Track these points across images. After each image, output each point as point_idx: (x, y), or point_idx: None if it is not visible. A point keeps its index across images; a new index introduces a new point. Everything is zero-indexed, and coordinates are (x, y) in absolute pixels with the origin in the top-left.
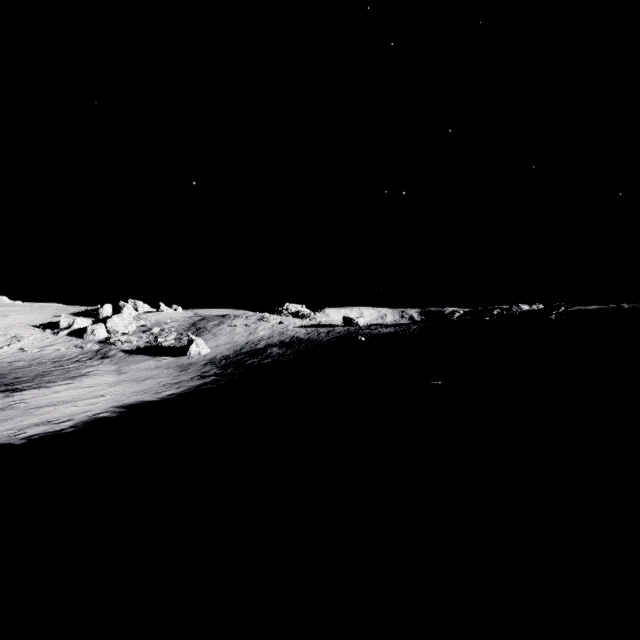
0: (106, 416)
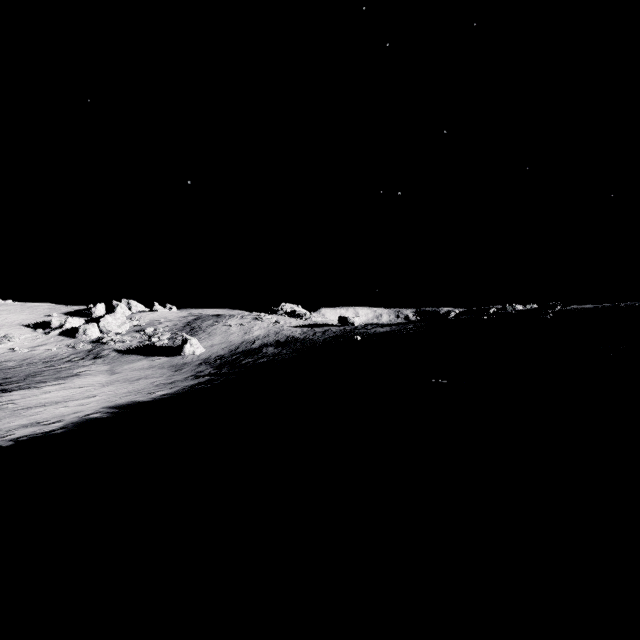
0: (97, 417)
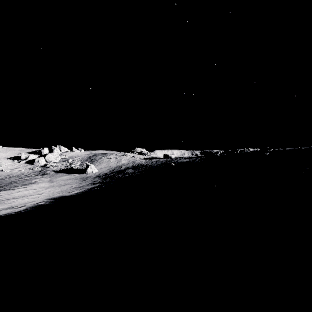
0: (43, 204)
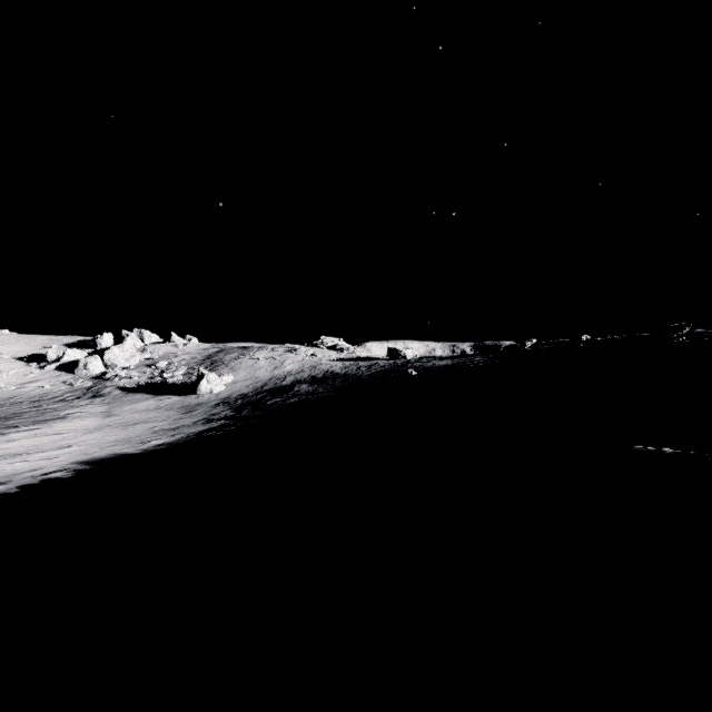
0: (58, 477)
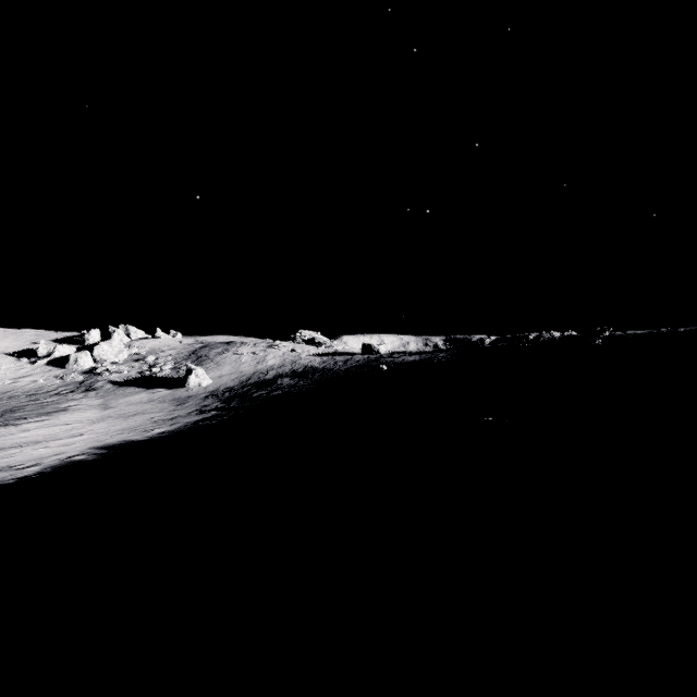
0: (82, 459)
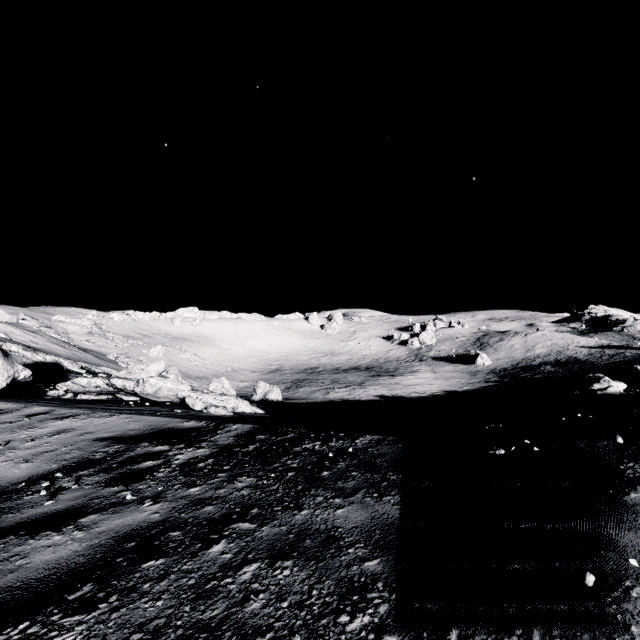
0: (439, 394)
